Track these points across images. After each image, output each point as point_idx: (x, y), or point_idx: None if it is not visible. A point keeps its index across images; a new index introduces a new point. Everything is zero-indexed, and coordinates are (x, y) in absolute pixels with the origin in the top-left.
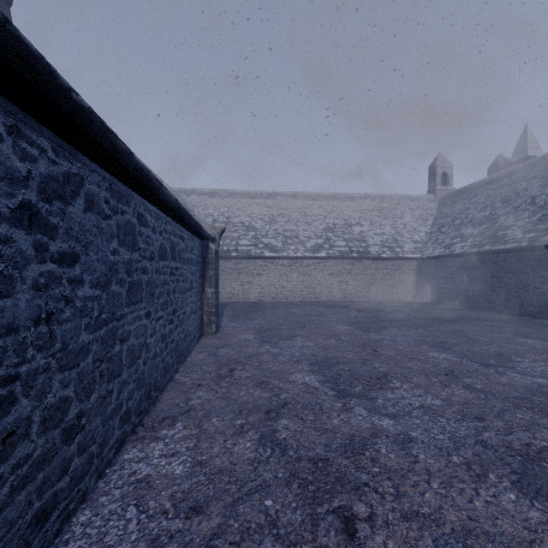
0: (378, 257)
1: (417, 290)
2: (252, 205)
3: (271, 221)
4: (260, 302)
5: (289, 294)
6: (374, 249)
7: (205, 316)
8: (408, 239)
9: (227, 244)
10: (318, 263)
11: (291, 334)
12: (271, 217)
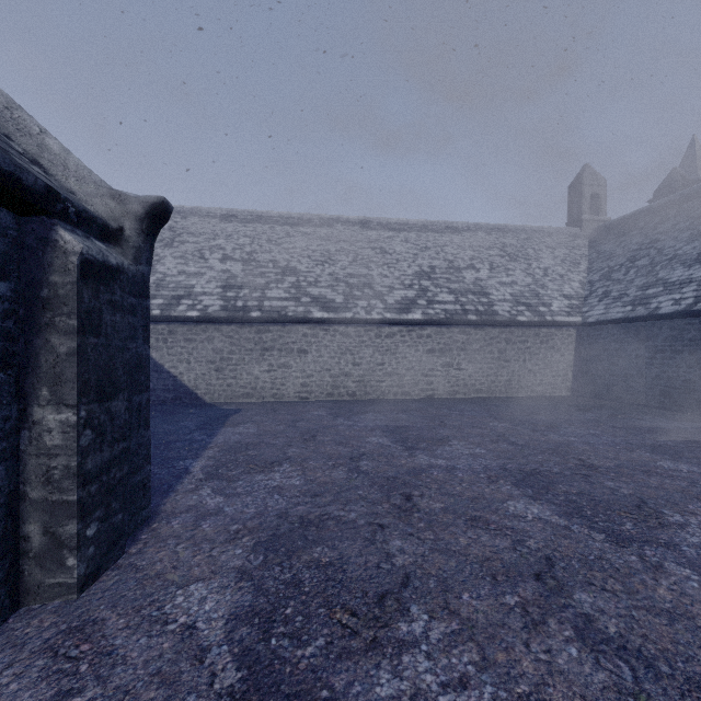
0: (511, 321)
1: (575, 379)
2: (293, 236)
3: (326, 260)
4: (304, 403)
5: (357, 386)
6: (503, 308)
7: (31, 523)
8: (554, 292)
9: (244, 296)
10: (409, 331)
11: (380, 570)
12: (326, 255)
